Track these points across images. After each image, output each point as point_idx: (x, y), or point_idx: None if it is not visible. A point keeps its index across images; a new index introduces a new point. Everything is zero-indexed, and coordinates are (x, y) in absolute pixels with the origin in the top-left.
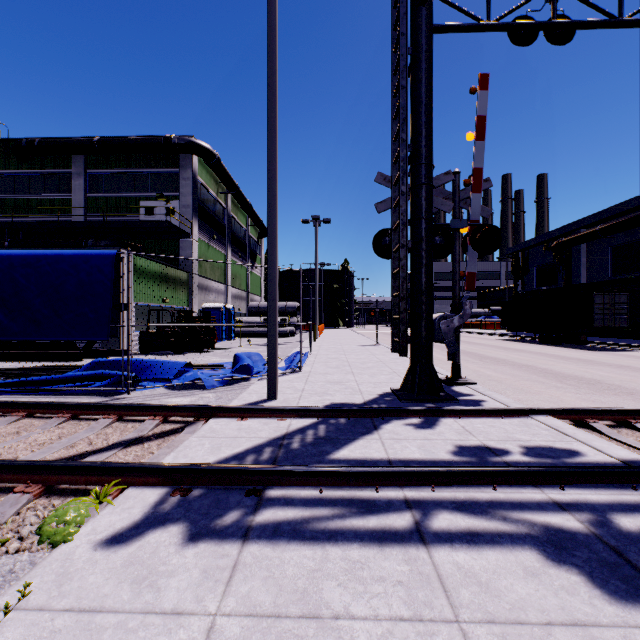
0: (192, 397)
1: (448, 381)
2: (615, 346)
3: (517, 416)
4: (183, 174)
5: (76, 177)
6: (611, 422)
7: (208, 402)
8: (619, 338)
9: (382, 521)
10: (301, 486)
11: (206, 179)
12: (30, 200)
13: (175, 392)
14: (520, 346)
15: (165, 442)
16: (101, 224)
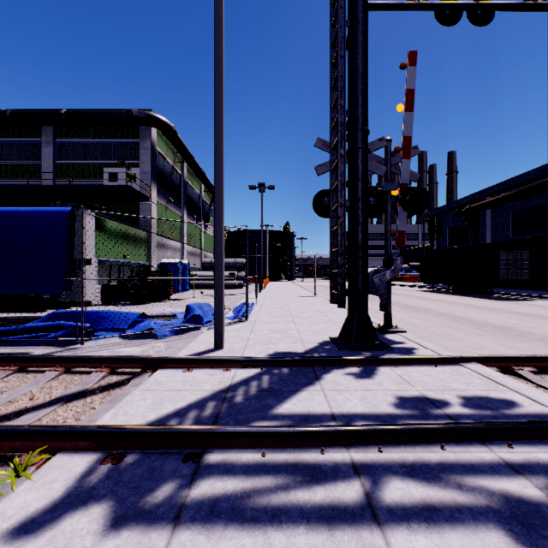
0: (144, 346)
1: (381, 329)
2: (517, 296)
3: (449, 364)
4: (143, 144)
5: (45, 145)
6: (533, 368)
7: (158, 351)
8: (519, 289)
9: (330, 493)
10: (243, 448)
11: (164, 149)
12: (3, 165)
13: (128, 341)
14: (437, 296)
15: (109, 396)
16: (67, 187)
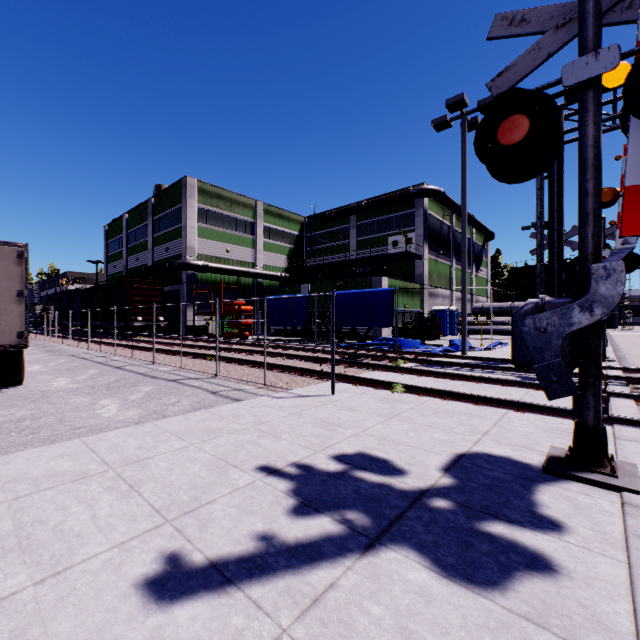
0: None
1: None
2: None
3: None
4: (417, 213)
5: (351, 229)
6: None
7: None
8: None
9: (477, 371)
10: (459, 367)
11: (434, 210)
12: (328, 247)
13: None
14: None
15: None
16: (367, 258)
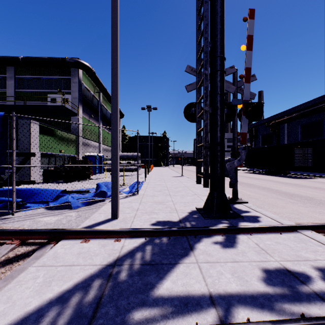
0: (59, 216)
1: (231, 201)
2: (304, 176)
3: (289, 231)
4: (73, 80)
5: (9, 79)
6: None
7: (69, 220)
8: (304, 171)
9: None
10: None
11: (87, 84)
12: None
13: (49, 212)
14: (257, 176)
15: (8, 270)
16: (22, 106)
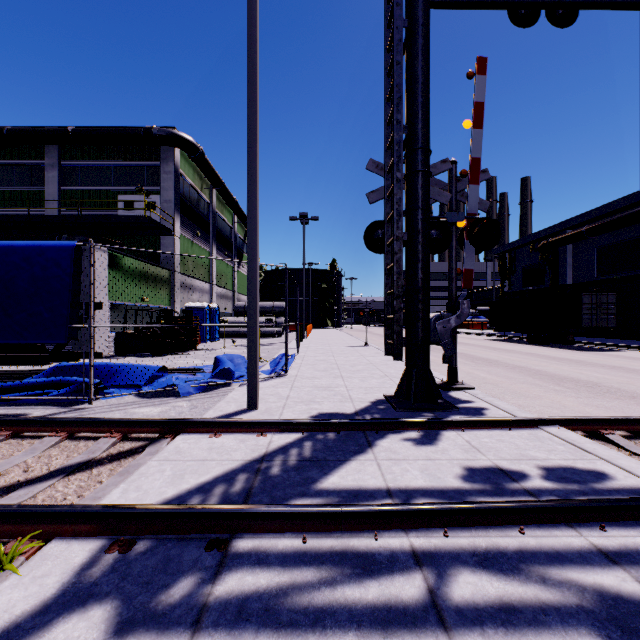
0: (163, 406)
1: (444, 386)
2: (602, 346)
3: (525, 427)
4: (164, 167)
5: (49, 169)
6: (625, 432)
7: (180, 412)
8: (604, 338)
9: (385, 589)
10: (279, 532)
11: (189, 174)
12: None
13: (145, 400)
14: (509, 346)
15: (119, 467)
16: (75, 218)
